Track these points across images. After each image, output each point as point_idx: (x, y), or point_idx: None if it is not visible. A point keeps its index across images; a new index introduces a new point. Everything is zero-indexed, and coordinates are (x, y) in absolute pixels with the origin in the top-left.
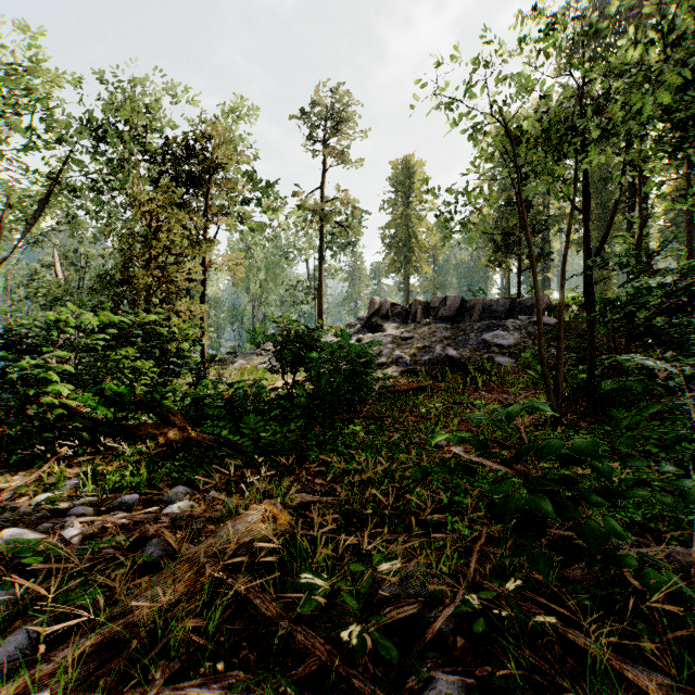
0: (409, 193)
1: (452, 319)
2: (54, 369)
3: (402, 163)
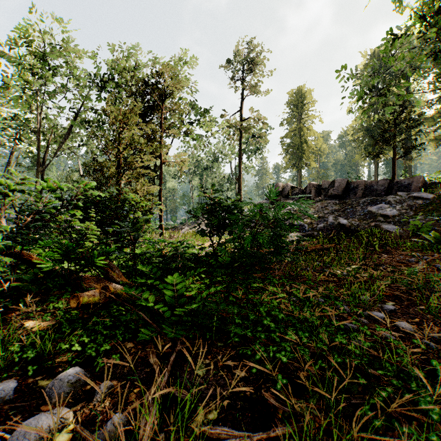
0: (301, 112)
1: (339, 197)
2: None
3: (296, 92)
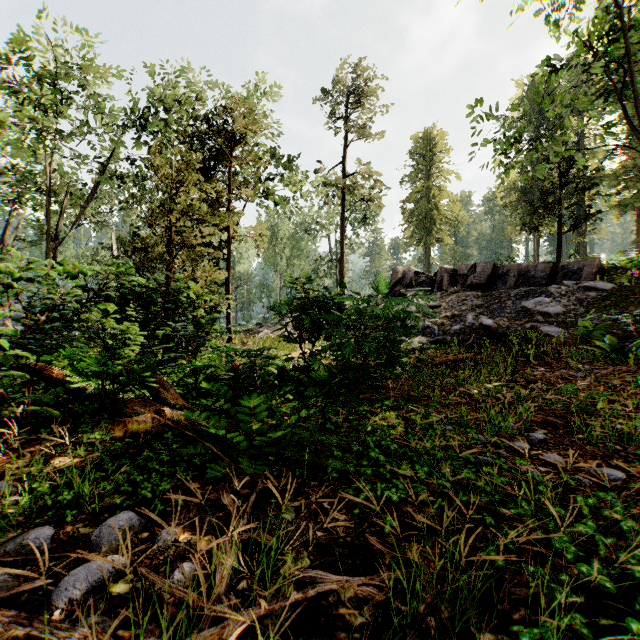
0: (430, 165)
1: (482, 287)
2: (2, 331)
3: (422, 136)
